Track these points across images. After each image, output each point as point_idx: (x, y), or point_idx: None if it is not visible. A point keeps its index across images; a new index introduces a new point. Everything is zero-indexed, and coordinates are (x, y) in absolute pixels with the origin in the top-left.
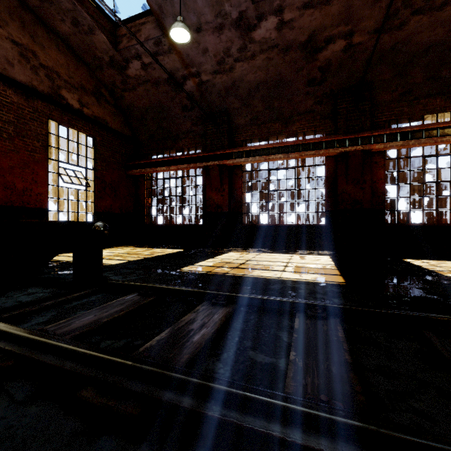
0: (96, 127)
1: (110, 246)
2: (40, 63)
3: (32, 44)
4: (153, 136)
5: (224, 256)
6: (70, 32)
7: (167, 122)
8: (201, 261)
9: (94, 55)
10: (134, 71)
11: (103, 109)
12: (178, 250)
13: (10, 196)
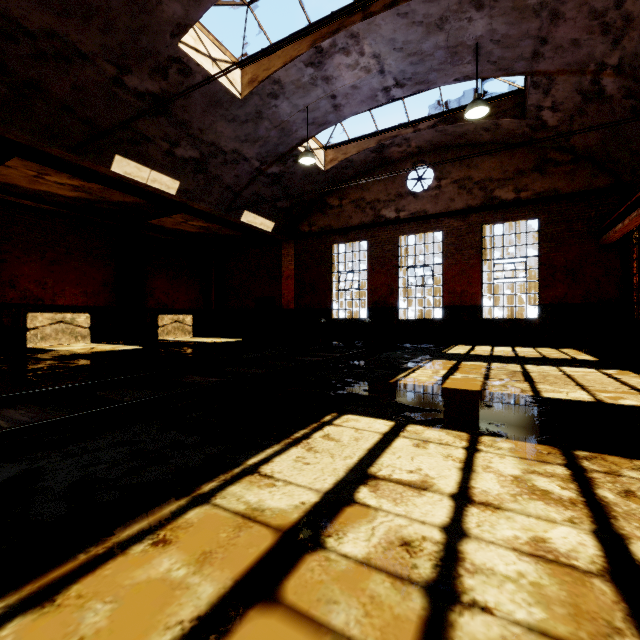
0: (538, 205)
1: (563, 346)
2: (474, 182)
3: (468, 172)
4: (634, 170)
5: (553, 367)
6: (491, 136)
7: (634, 143)
8: (485, 362)
9: (518, 135)
10: (552, 120)
11: (551, 177)
12: (583, 358)
13: (452, 299)
